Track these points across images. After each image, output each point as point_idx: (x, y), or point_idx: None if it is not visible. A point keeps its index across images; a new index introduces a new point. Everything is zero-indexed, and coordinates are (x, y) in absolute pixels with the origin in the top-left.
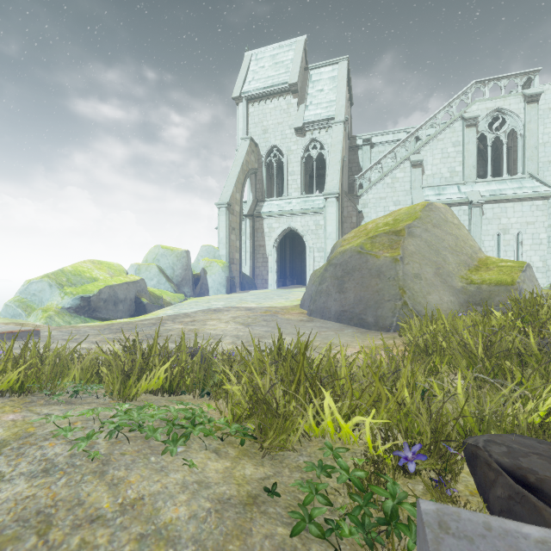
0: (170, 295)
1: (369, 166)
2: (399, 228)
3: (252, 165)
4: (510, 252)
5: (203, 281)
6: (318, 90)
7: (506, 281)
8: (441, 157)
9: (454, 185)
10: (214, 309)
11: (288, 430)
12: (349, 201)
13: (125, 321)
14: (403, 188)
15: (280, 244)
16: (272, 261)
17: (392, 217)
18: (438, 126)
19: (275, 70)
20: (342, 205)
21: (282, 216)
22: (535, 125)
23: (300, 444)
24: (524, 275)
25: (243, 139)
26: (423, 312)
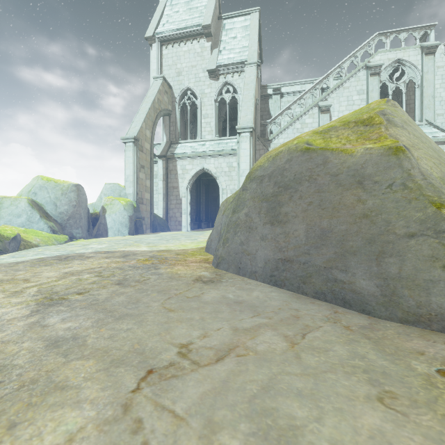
0: (43, 236)
1: (280, 111)
2: (368, 115)
3: (165, 106)
4: None
5: (101, 220)
6: (232, 37)
7: None
8: (346, 105)
9: None
10: (69, 256)
11: None
12: (262, 144)
13: None
14: None
15: (195, 189)
16: (185, 202)
17: (334, 122)
18: (344, 74)
19: (189, 14)
20: (255, 143)
21: (196, 158)
22: (431, 75)
23: None
24: None
25: (155, 78)
26: None
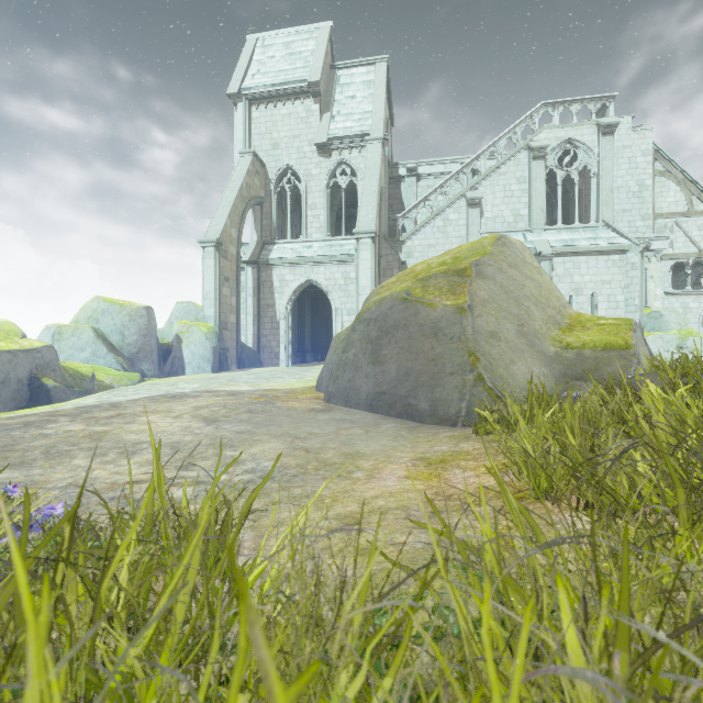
0: (114, 375)
1: (415, 203)
2: (464, 266)
3: (256, 192)
4: None
5: (176, 353)
6: (349, 97)
7: (618, 344)
8: (503, 196)
9: (518, 232)
10: (174, 395)
11: None
12: (390, 247)
13: None
14: (457, 234)
15: (298, 306)
16: (285, 327)
17: (450, 255)
18: (500, 155)
19: (289, 62)
20: (380, 250)
21: (299, 265)
22: (610, 162)
23: None
24: (636, 335)
25: (242, 153)
26: (507, 391)
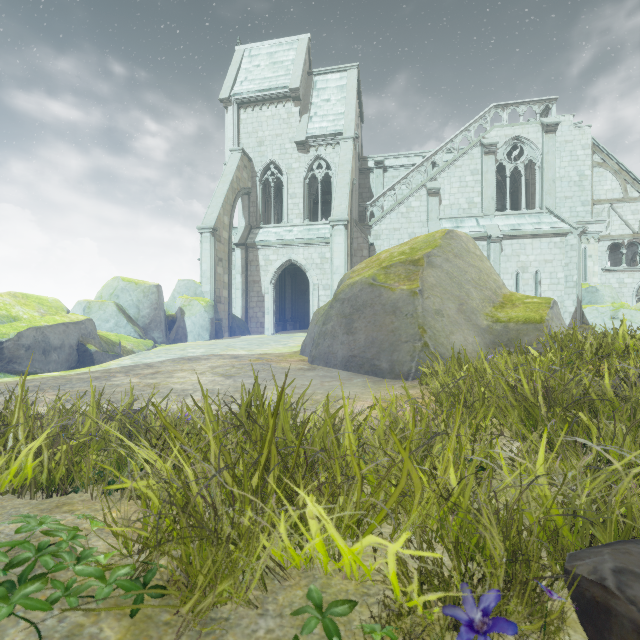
0: (133, 342)
1: (382, 192)
2: (418, 257)
3: (245, 184)
4: (528, 292)
5: (180, 323)
6: (324, 100)
7: (535, 319)
8: (459, 186)
9: (472, 218)
10: (189, 358)
11: (237, 568)
12: (360, 231)
13: (54, 375)
14: (419, 219)
15: (279, 281)
16: (269, 300)
17: (408, 245)
18: (456, 151)
19: (272, 70)
20: (351, 235)
21: (281, 246)
22: (552, 157)
23: (265, 589)
24: (552, 312)
25: (233, 150)
26: (446, 354)
